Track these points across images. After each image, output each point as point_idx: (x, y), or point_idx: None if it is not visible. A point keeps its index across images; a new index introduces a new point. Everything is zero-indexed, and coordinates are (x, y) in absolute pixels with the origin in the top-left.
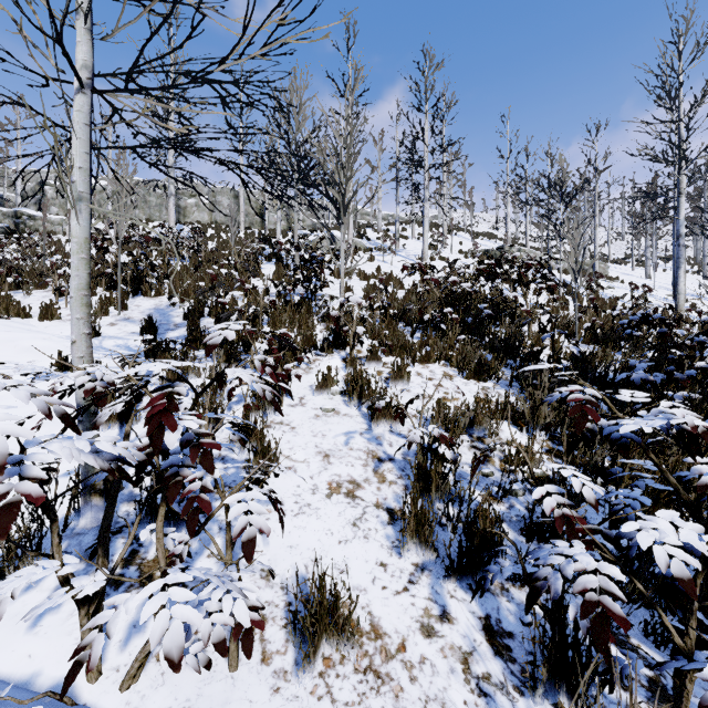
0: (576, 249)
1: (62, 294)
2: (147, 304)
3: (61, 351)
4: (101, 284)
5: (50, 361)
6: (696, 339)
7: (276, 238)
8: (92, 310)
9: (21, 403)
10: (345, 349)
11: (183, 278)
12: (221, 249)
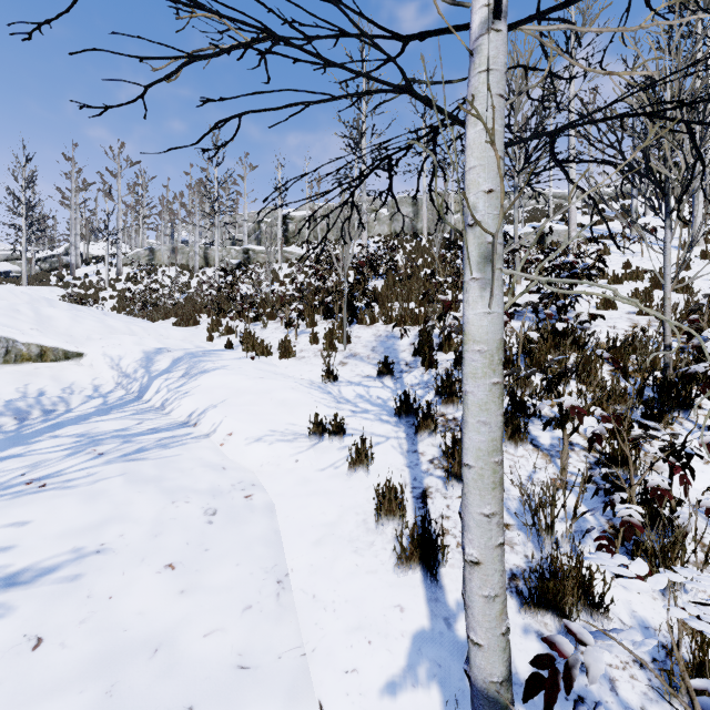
0: None
1: (290, 326)
2: (366, 335)
3: (317, 413)
4: (317, 312)
5: (302, 419)
6: None
7: (462, 241)
8: (318, 344)
9: (291, 488)
10: (688, 415)
11: (391, 300)
12: (411, 261)
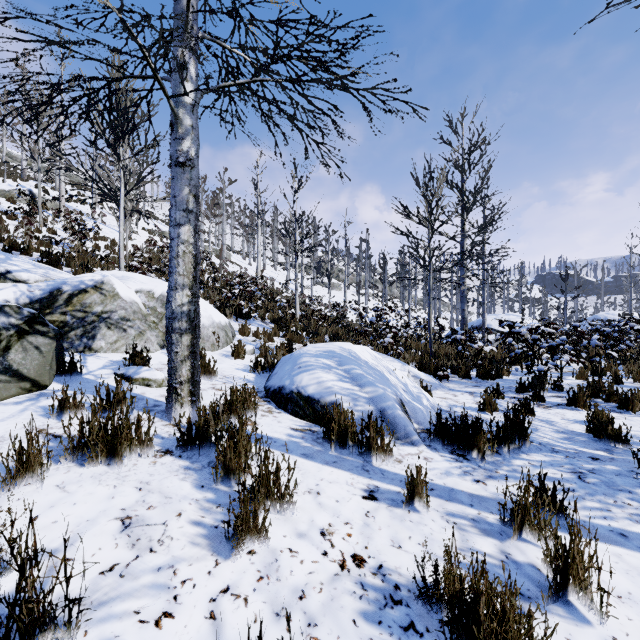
0: (221, 249)
1: None
2: None
3: None
4: None
5: None
6: (251, 281)
7: None
8: None
9: None
10: None
11: None
12: None
